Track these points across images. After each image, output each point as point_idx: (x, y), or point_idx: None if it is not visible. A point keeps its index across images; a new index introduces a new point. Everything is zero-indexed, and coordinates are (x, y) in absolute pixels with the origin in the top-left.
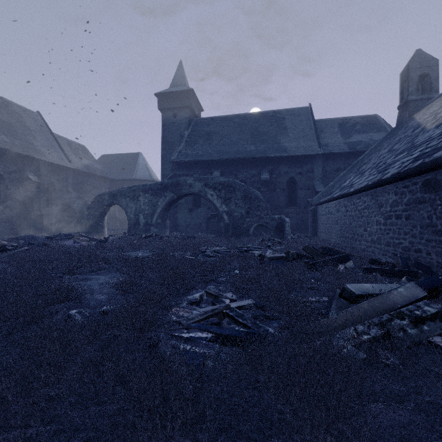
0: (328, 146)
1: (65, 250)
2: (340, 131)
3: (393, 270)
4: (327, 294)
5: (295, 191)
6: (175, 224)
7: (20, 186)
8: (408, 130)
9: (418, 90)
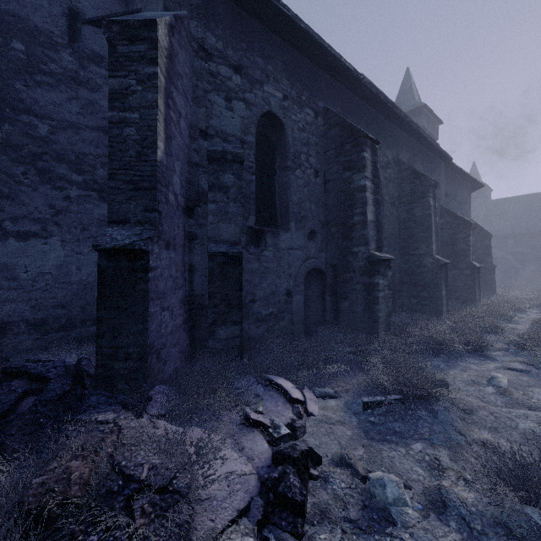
0: None
1: None
2: None
3: None
4: None
5: None
6: None
7: None
8: None
9: None
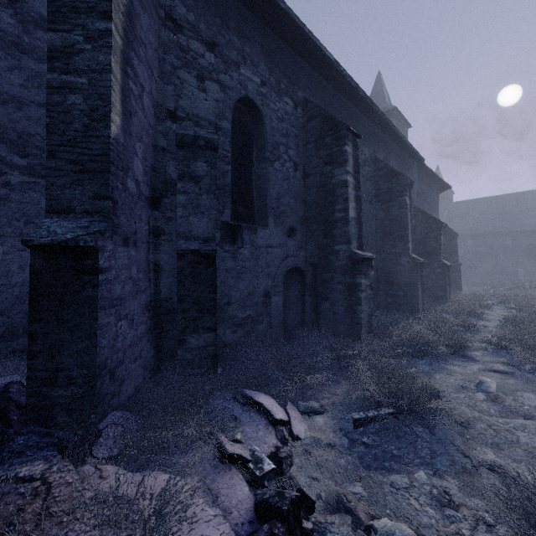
0: None
1: None
2: None
3: None
4: None
5: (533, 251)
6: None
7: None
8: None
9: None
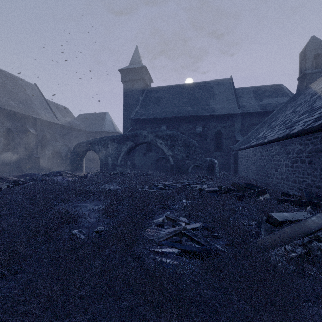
0: (245, 107)
1: (58, 184)
2: (254, 96)
3: (300, 201)
4: (255, 219)
5: (221, 140)
6: (133, 164)
7: (23, 137)
8: (307, 96)
9: (313, 66)
